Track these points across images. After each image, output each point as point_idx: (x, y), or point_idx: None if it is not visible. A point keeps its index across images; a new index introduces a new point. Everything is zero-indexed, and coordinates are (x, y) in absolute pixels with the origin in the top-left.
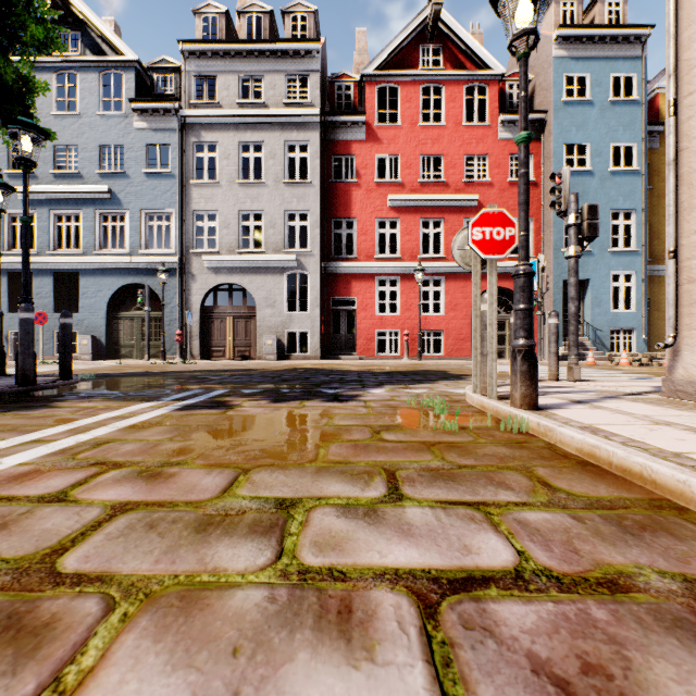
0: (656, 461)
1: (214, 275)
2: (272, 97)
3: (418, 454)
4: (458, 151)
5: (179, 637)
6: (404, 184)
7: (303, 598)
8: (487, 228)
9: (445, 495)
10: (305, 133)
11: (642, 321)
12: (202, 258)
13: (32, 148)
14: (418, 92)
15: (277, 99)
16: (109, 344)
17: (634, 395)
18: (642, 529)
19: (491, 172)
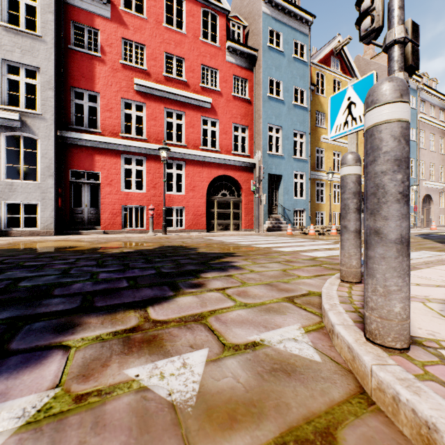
0: None
1: None
2: None
3: None
4: (196, 59)
5: None
6: (149, 73)
7: None
8: None
9: None
10: None
11: (309, 205)
12: None
13: None
14: None
15: None
16: None
17: None
18: None
19: (220, 84)
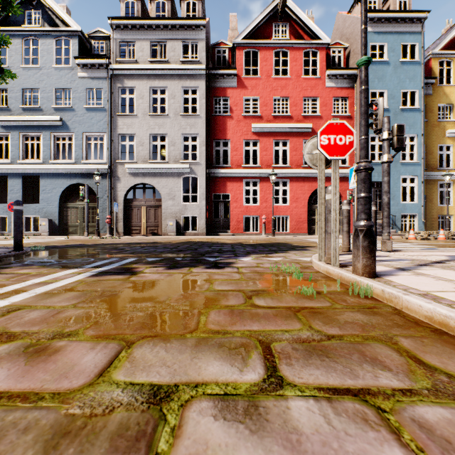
0: None
1: (133, 178)
2: (173, 56)
3: (287, 321)
4: (298, 95)
5: None
6: (262, 116)
7: None
8: (332, 136)
9: (325, 378)
10: (195, 81)
11: (421, 209)
12: (125, 166)
13: None
14: (271, 55)
15: (176, 58)
16: (61, 224)
17: (439, 263)
18: None
19: (320, 109)
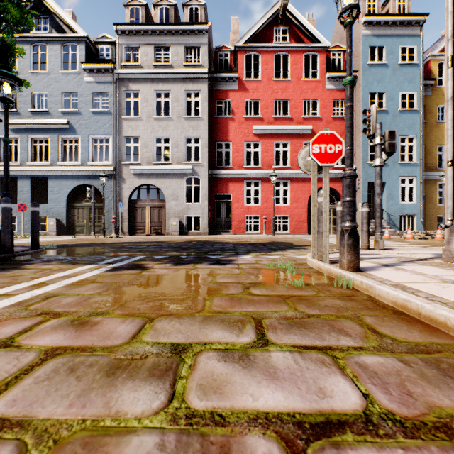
0: None
1: (138, 179)
2: (176, 61)
3: (277, 305)
4: (299, 97)
5: None
6: (263, 119)
7: (189, 445)
8: (323, 145)
9: (300, 340)
10: (197, 85)
11: (420, 209)
12: (130, 167)
13: (10, 91)
14: (272, 58)
15: (179, 62)
16: (68, 224)
17: (423, 260)
18: None
19: (320, 111)
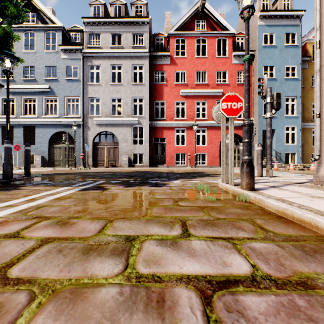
0: (318, 216)
1: (99, 127)
2: (126, 44)
3: (196, 212)
4: (213, 69)
5: (68, 317)
6: (188, 84)
7: (138, 293)
8: (229, 103)
9: (211, 234)
10: (141, 60)
11: (299, 149)
12: (93, 119)
13: (10, 65)
14: (194, 42)
15: (128, 45)
16: (49, 159)
17: (299, 183)
18: (315, 252)
19: (228, 79)
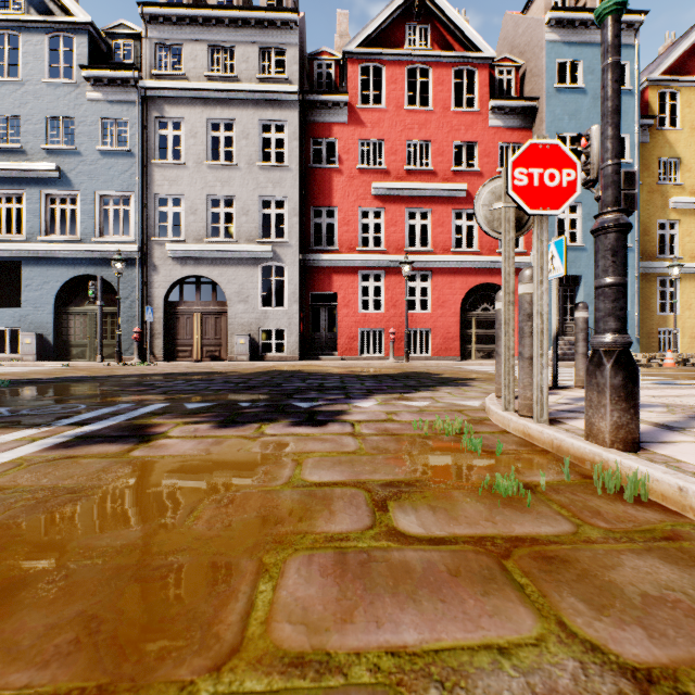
0: None
1: (180, 266)
2: (245, 70)
3: (490, 599)
4: (446, 138)
5: None
6: (388, 171)
7: None
8: (535, 169)
9: None
10: (281, 111)
11: (635, 319)
12: (166, 247)
13: None
14: (404, 74)
15: (251, 73)
16: (57, 343)
17: None
18: None
19: (480, 161)
